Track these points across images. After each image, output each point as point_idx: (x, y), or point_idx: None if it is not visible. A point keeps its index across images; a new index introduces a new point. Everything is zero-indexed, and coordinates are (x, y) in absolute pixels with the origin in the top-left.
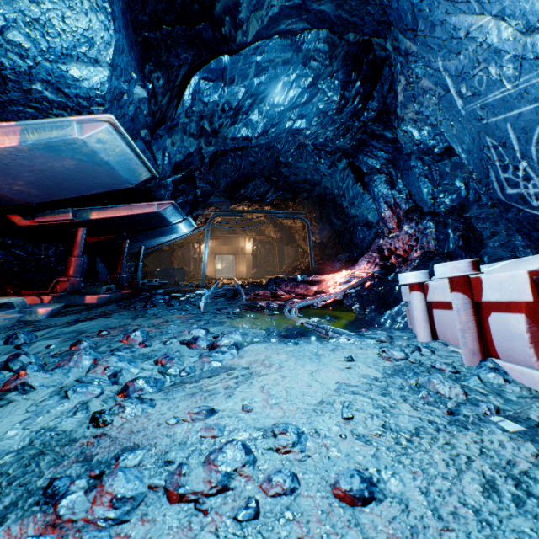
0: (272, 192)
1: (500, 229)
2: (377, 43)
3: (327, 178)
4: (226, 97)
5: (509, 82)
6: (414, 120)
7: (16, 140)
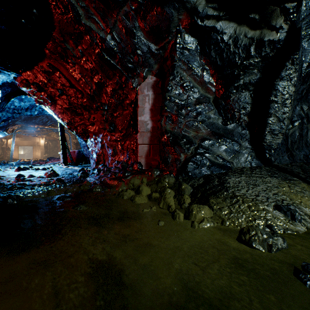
0: (50, 122)
1: None
2: None
3: None
4: (24, 105)
5: None
6: None
7: None
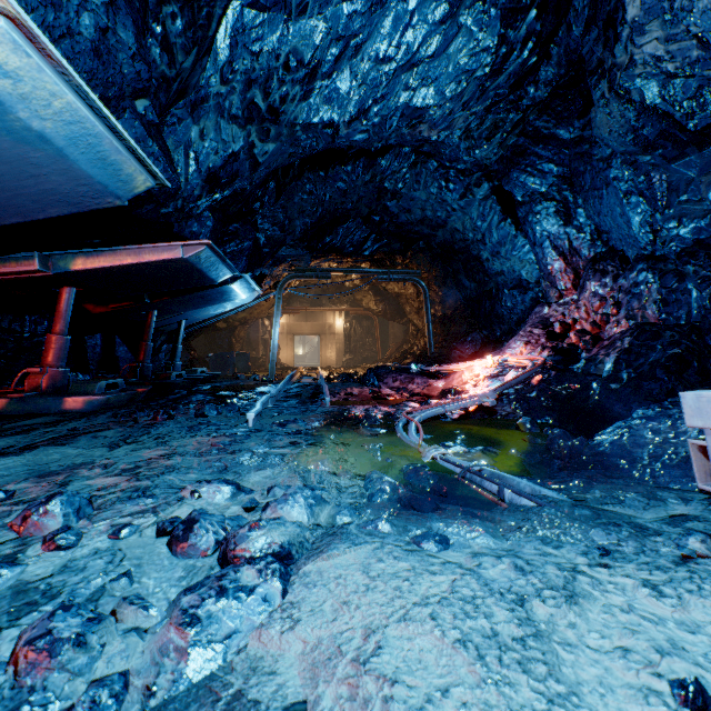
0: (372, 240)
1: None
2: None
3: (457, 214)
4: (293, 41)
5: None
6: (658, 58)
7: None
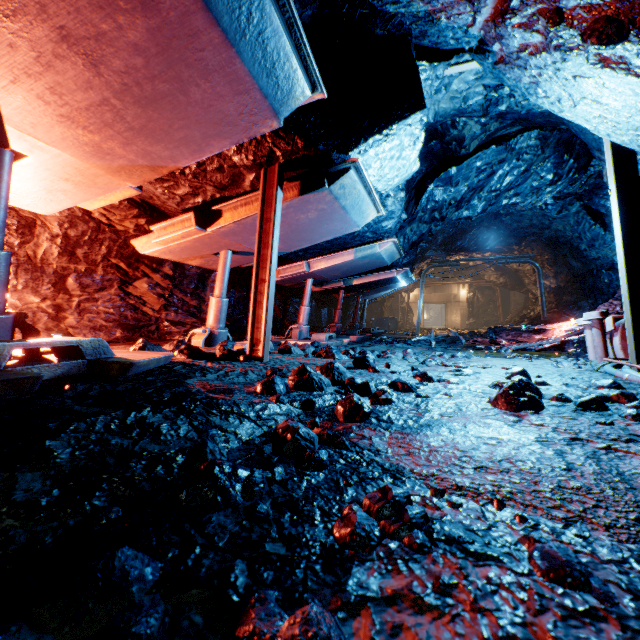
0: (491, 239)
1: None
2: None
3: (557, 221)
4: (452, 195)
5: None
6: None
7: (352, 257)
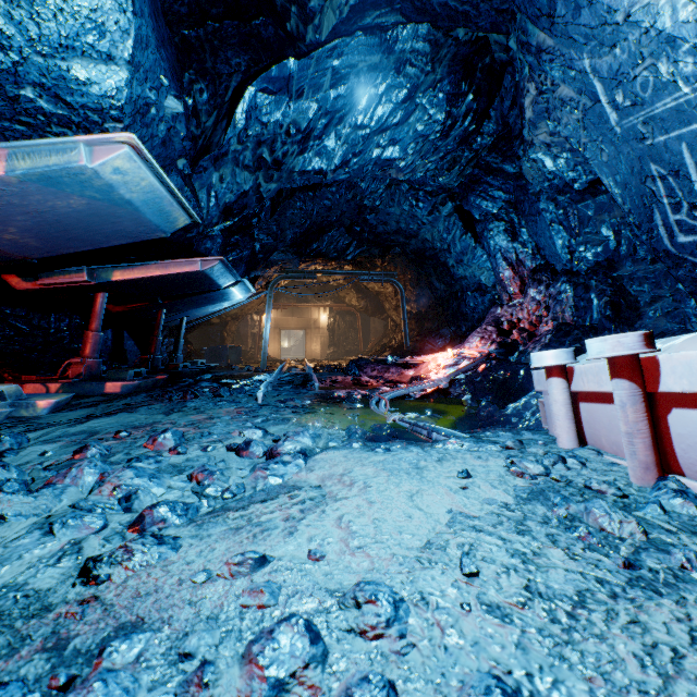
0: (354, 246)
1: (664, 293)
2: (496, 41)
3: (426, 227)
4: (293, 115)
5: (688, 84)
6: (548, 145)
7: (1, 168)
